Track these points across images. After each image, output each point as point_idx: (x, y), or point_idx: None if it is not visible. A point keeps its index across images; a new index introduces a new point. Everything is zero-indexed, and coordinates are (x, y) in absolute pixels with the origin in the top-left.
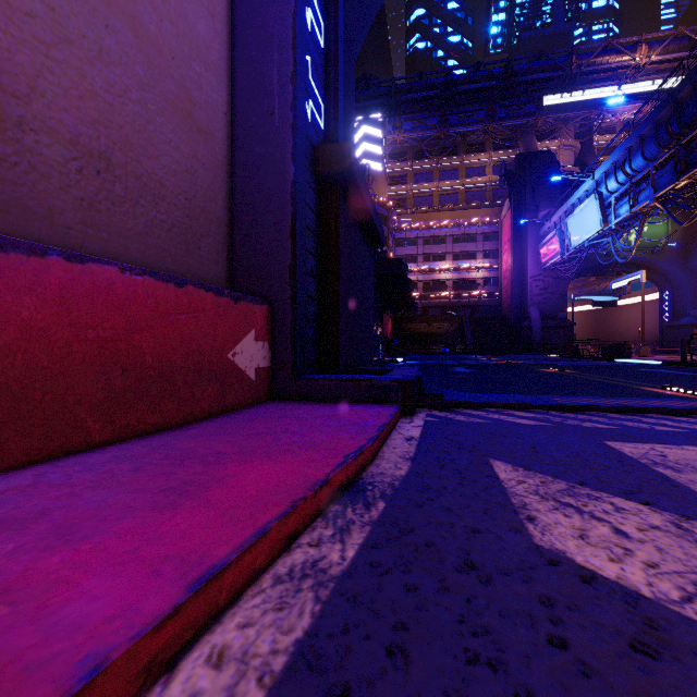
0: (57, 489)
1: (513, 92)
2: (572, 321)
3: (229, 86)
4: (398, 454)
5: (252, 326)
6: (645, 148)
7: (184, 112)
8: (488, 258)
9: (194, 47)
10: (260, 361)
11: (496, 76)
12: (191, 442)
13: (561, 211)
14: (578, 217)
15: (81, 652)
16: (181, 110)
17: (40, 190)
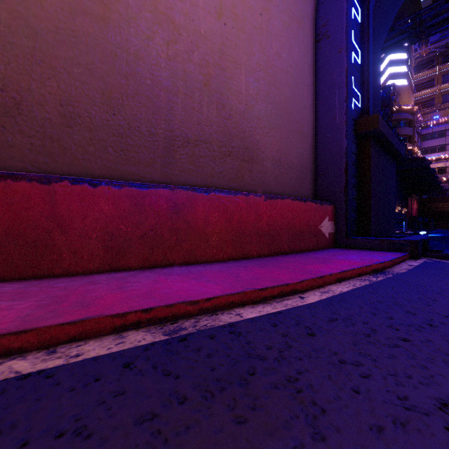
0: (290, 259)
1: None
2: None
3: (314, 110)
4: (402, 268)
5: (327, 214)
6: None
7: (299, 132)
8: None
9: (302, 104)
10: (330, 229)
11: None
12: (314, 255)
13: None
14: None
15: (327, 272)
16: (298, 132)
17: (267, 177)
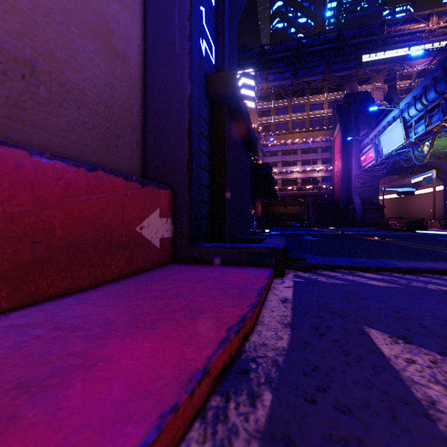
0: None
1: (343, 51)
2: (383, 205)
3: (142, 25)
4: (276, 319)
5: (157, 205)
6: (437, 85)
7: (104, 39)
8: (325, 164)
9: None
10: (164, 232)
11: (331, 41)
12: (89, 307)
13: (375, 131)
14: (388, 134)
15: None
16: (101, 37)
17: None
